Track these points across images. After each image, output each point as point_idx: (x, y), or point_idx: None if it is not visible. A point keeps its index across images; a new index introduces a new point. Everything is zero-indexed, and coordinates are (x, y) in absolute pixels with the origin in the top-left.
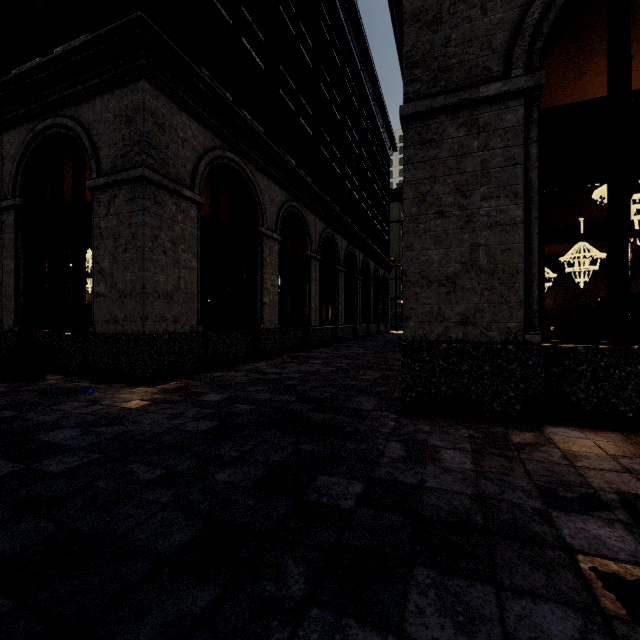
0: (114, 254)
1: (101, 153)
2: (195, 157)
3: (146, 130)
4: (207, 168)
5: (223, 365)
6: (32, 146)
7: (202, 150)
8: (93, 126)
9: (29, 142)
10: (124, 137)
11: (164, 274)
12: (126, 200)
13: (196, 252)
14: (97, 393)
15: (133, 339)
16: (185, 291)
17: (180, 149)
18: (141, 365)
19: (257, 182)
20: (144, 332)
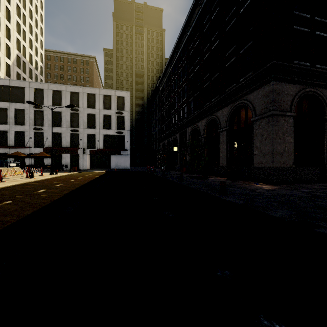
0: (261, 141)
1: (256, 109)
2: (291, 98)
3: (273, 98)
4: (296, 100)
5: (304, 182)
6: (232, 111)
7: (294, 94)
8: (253, 101)
9: (231, 110)
10: (265, 102)
11: (279, 146)
12: (265, 123)
13: (292, 136)
14: (259, 185)
15: (268, 169)
16: (287, 151)
17: (285, 98)
18: (272, 178)
19: (324, 95)
20: (273, 167)
